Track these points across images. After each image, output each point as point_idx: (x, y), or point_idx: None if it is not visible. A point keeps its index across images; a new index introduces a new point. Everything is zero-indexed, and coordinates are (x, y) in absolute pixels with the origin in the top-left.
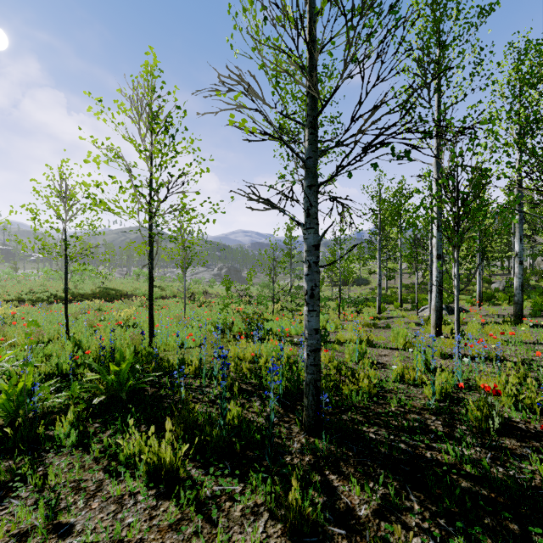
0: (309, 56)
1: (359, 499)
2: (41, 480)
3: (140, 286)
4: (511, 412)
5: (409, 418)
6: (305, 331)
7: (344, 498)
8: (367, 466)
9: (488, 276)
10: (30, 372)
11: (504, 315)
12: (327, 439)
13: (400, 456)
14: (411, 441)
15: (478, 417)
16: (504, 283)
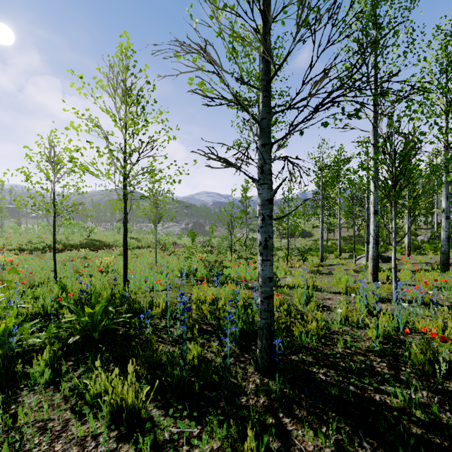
0: (263, 24)
1: (313, 445)
2: (10, 420)
3: (120, 238)
4: (451, 355)
5: (355, 360)
6: (260, 279)
7: (298, 444)
8: (319, 409)
9: (414, 229)
10: (13, 313)
11: (431, 263)
12: (281, 382)
13: (350, 399)
14: (360, 383)
15: (421, 361)
16: (428, 236)
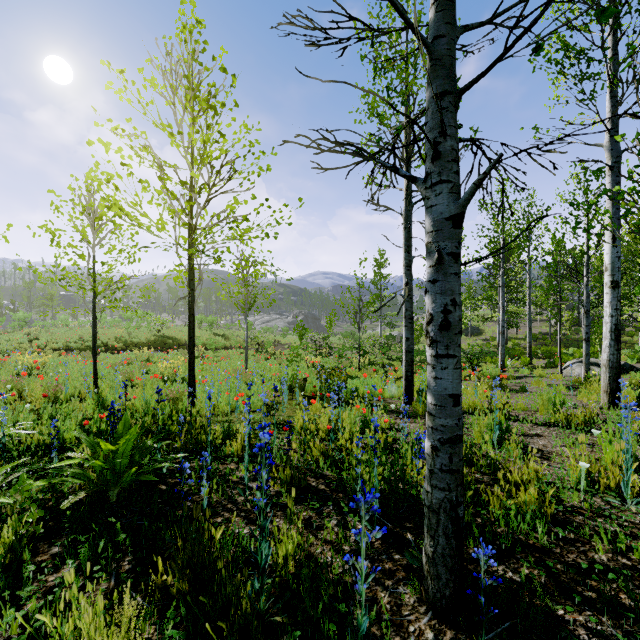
0: None
1: None
2: None
3: (201, 334)
4: None
5: None
6: (429, 398)
7: None
8: None
9: None
10: None
11: None
12: None
13: None
14: None
15: None
16: None
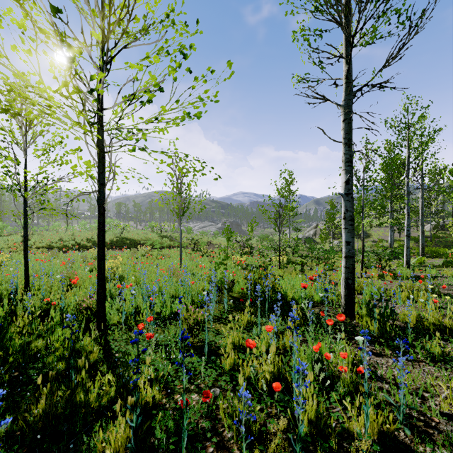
0: None
1: None
2: None
3: (152, 236)
4: None
5: None
6: None
7: None
8: None
9: None
10: None
11: None
12: None
13: None
14: None
15: None
16: None
